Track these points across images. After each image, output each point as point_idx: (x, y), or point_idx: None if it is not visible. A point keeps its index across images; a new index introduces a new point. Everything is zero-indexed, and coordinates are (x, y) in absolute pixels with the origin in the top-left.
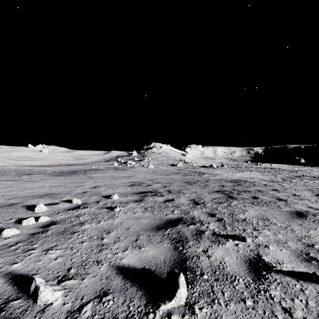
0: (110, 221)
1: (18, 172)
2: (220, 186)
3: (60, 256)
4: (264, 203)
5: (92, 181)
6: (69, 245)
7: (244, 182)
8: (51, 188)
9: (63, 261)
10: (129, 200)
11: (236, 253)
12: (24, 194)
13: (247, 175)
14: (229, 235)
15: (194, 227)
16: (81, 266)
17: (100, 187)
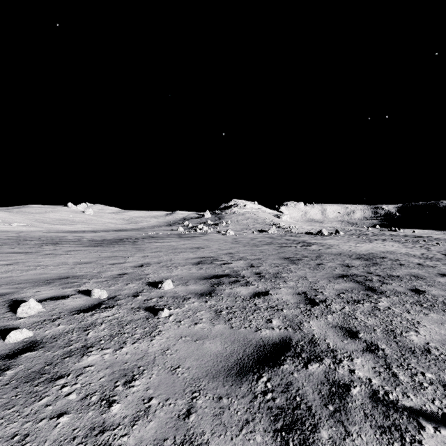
0: (143, 344)
1: (42, 241)
2: (343, 266)
3: None
4: (443, 305)
5: (141, 255)
6: (22, 427)
7: (381, 260)
8: (74, 266)
9: None
10: (190, 292)
11: None
12: (26, 276)
13: (380, 247)
14: (415, 404)
15: (320, 370)
16: None
17: (150, 265)
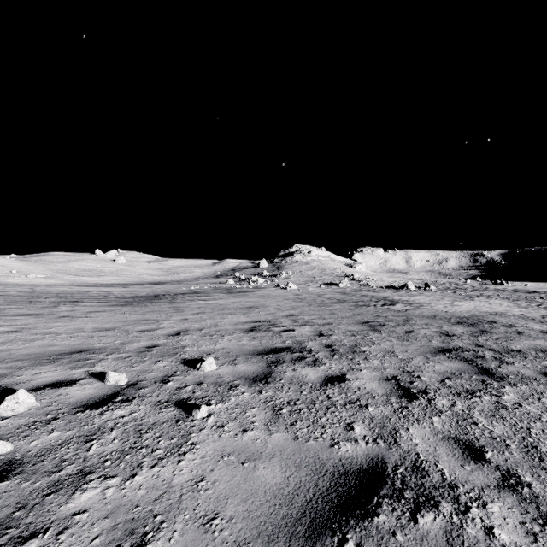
0: (167, 469)
1: (60, 298)
2: (442, 334)
3: None
4: None
5: (179, 317)
6: None
7: (491, 325)
8: (92, 334)
9: None
10: (238, 376)
11: None
12: (28, 349)
13: (484, 306)
14: None
15: (438, 528)
16: None
17: (188, 333)
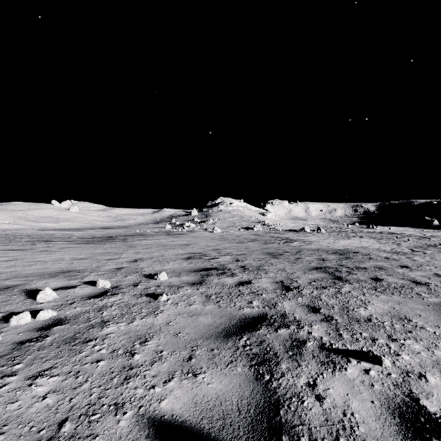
0: (150, 319)
1: (33, 238)
2: (319, 259)
3: (53, 391)
4: (394, 289)
5: (133, 251)
6: (73, 368)
7: (354, 254)
8: (72, 261)
9: (56, 403)
10: (183, 282)
11: (369, 391)
12: (30, 270)
13: (356, 243)
14: (349, 350)
15: (286, 333)
16: (85, 417)
17: (143, 260)
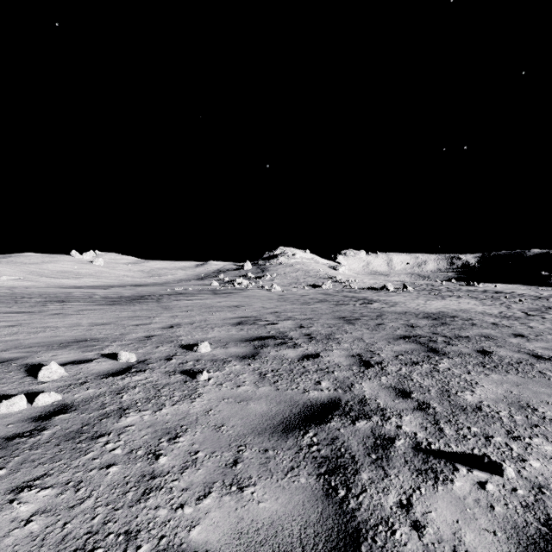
0: (184, 406)
1: (45, 298)
2: (407, 326)
3: (42, 511)
4: (508, 366)
5: (169, 314)
6: (74, 476)
7: (452, 319)
8: (91, 327)
9: (43, 530)
10: (230, 355)
11: (488, 515)
12: (36, 339)
13: (453, 304)
14: (455, 452)
15: (367, 426)
16: None
17: (181, 326)
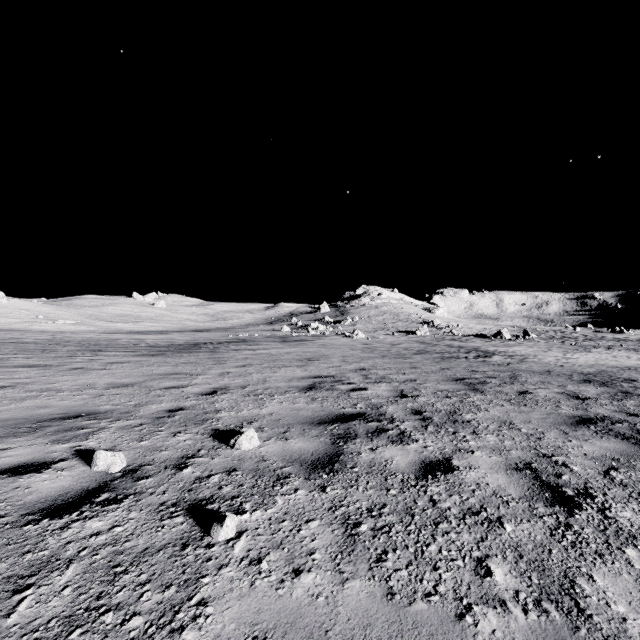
0: None
1: (81, 346)
2: (570, 397)
3: None
4: None
5: (219, 371)
6: None
7: (632, 384)
8: (103, 391)
9: None
10: (290, 459)
11: None
12: (11, 412)
13: (607, 359)
14: None
15: None
16: None
17: (227, 391)
